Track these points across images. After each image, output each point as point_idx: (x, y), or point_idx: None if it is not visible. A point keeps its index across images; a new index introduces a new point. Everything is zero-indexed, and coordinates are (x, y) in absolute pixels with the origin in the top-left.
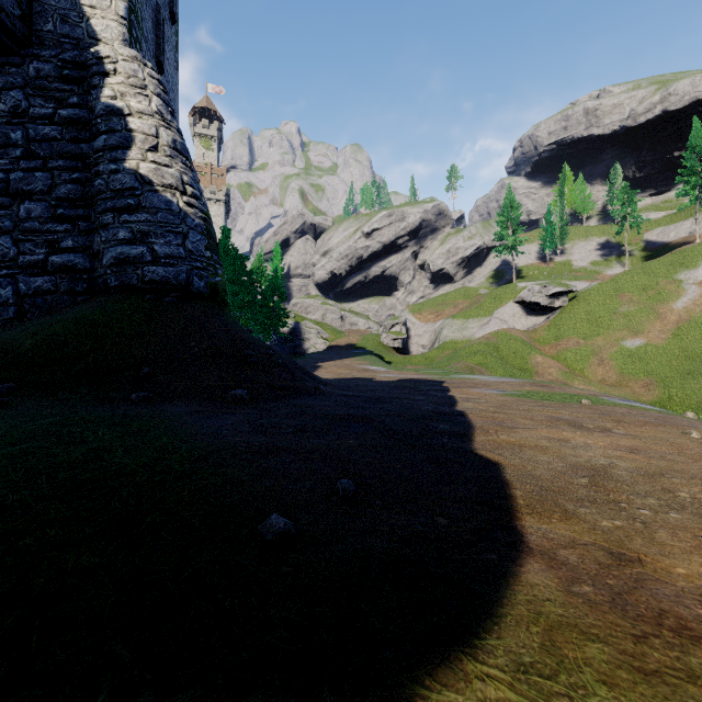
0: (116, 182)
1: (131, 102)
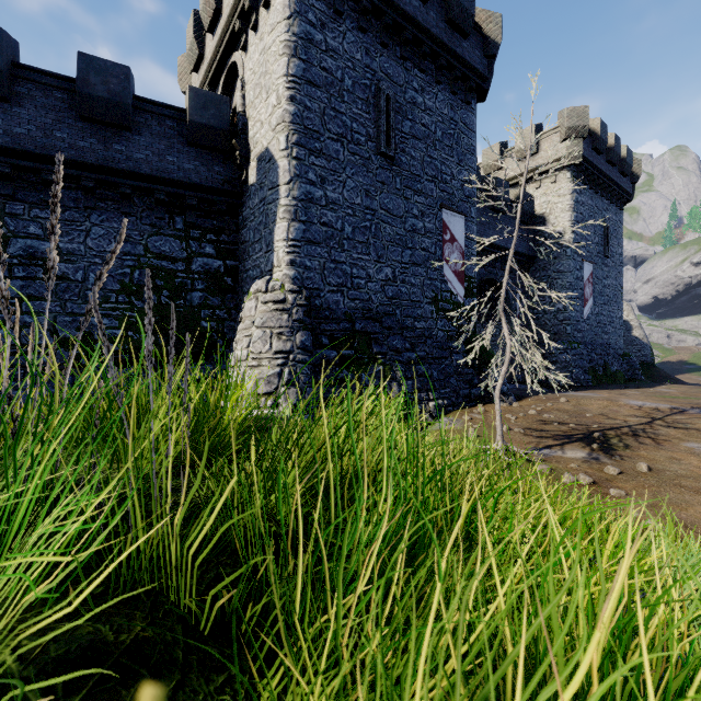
0: (630, 339)
1: (629, 318)
